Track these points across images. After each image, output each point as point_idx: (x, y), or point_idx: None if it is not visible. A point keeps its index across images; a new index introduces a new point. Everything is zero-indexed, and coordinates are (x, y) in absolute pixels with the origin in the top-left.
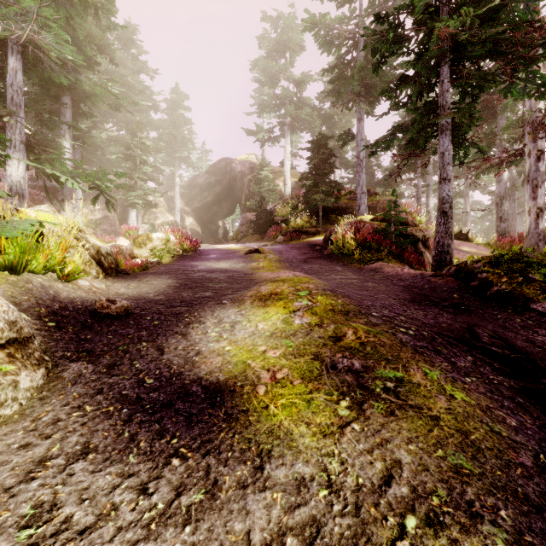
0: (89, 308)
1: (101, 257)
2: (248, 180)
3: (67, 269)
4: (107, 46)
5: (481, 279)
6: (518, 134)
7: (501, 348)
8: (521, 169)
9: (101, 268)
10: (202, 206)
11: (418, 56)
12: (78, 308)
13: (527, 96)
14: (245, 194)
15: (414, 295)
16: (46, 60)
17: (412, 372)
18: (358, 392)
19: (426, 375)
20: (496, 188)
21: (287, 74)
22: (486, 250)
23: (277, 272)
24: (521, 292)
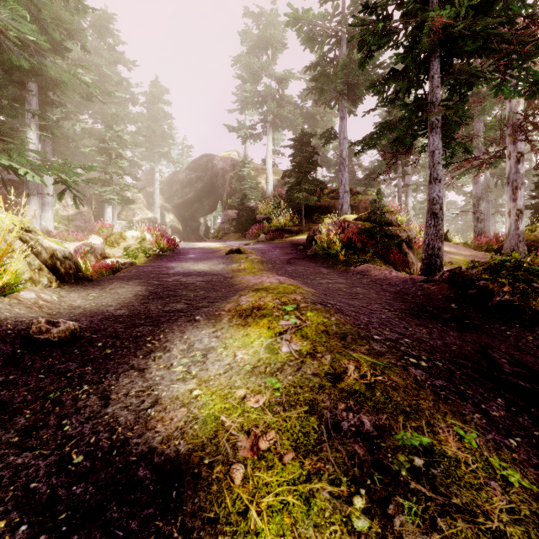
0: (22, 333)
1: (56, 261)
2: (230, 177)
3: (2, 280)
4: (78, 31)
5: (480, 287)
6: (494, 137)
7: (528, 381)
8: (495, 171)
9: (55, 274)
10: (183, 202)
11: (407, 50)
12: (6, 334)
13: (518, 95)
14: (227, 191)
15: (409, 305)
16: (3, 40)
17: (442, 435)
18: (376, 477)
19: (462, 441)
20: (474, 189)
21: (270, 71)
22: (465, 250)
23: (260, 276)
24: (527, 303)
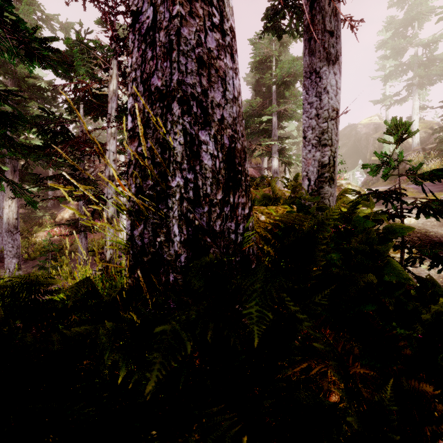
0: None
1: None
2: (373, 139)
3: None
4: (295, 89)
5: None
6: None
7: None
8: None
9: None
10: None
11: None
12: None
13: None
14: (370, 150)
15: None
16: (287, 114)
17: None
18: None
19: None
20: None
21: (415, 42)
22: None
23: None
24: None
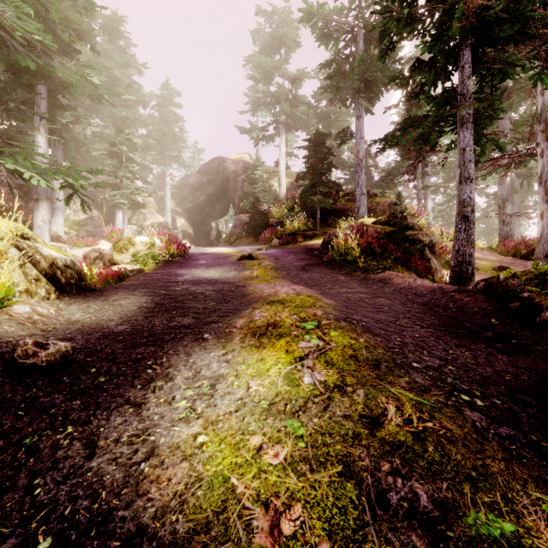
0: (6, 356)
1: (56, 271)
2: (242, 180)
3: None
4: (87, 32)
5: (523, 300)
6: (521, 134)
7: None
8: (520, 171)
9: (55, 285)
10: (194, 206)
11: (434, 39)
12: None
13: None
14: (238, 194)
15: (442, 319)
16: (9, 40)
17: (529, 519)
18: None
19: None
20: (499, 190)
21: (282, 71)
22: (491, 255)
23: (273, 284)
24: None
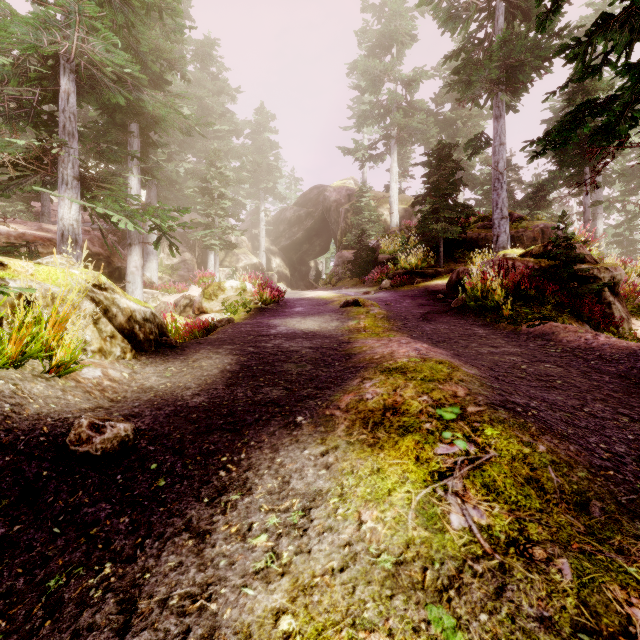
0: (59, 439)
1: (134, 325)
2: (345, 210)
3: (56, 357)
4: (178, 60)
5: None
6: None
7: None
8: None
9: (132, 342)
10: (291, 244)
11: None
12: (36, 442)
13: None
14: (341, 227)
15: None
16: (100, 77)
17: None
18: None
19: None
20: None
21: (394, 74)
22: None
23: (387, 340)
24: None
